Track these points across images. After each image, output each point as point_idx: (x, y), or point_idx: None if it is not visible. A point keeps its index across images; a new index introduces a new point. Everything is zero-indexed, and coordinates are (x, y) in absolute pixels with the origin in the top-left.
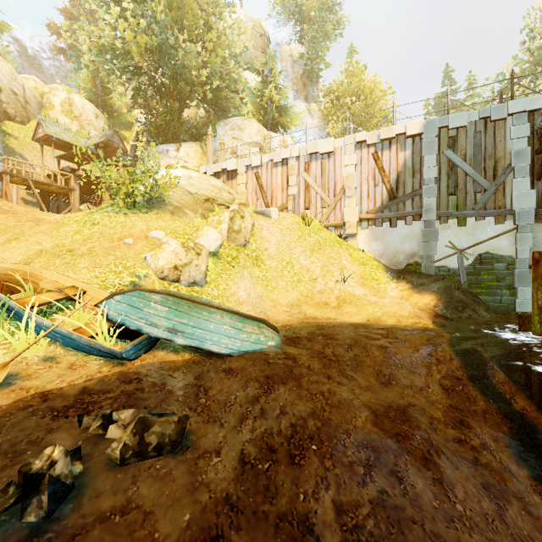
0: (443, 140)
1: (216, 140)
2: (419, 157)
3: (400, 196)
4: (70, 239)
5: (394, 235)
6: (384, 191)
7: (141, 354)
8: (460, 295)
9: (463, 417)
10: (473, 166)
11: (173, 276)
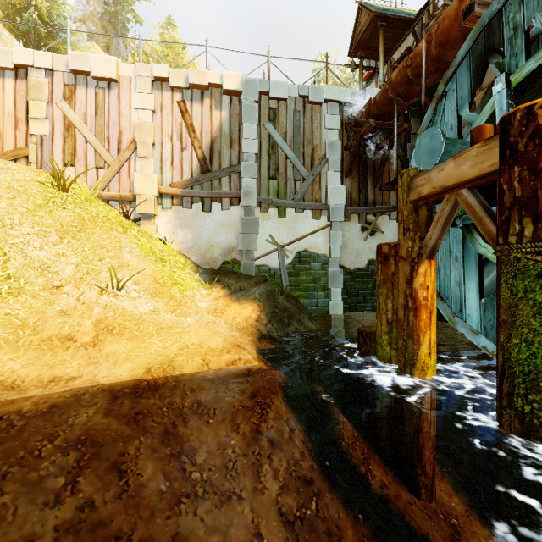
0: (264, 109)
1: None
2: (238, 124)
3: (216, 170)
4: None
5: (207, 222)
6: (195, 159)
7: None
8: (284, 301)
9: None
10: (293, 149)
11: None
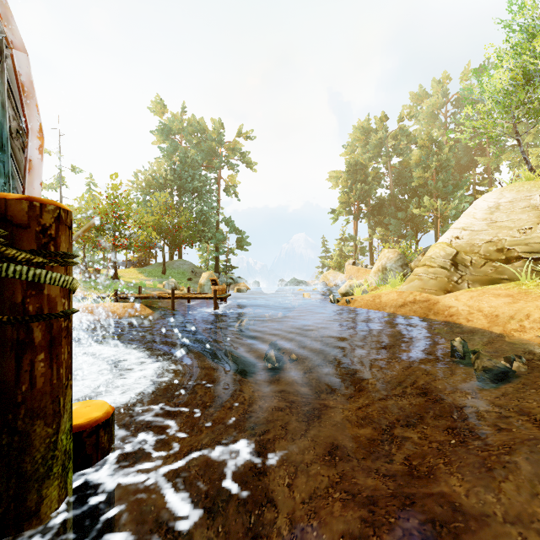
0: None
1: None
2: None
3: None
4: None
5: None
6: None
7: None
8: None
9: None
10: None
11: None
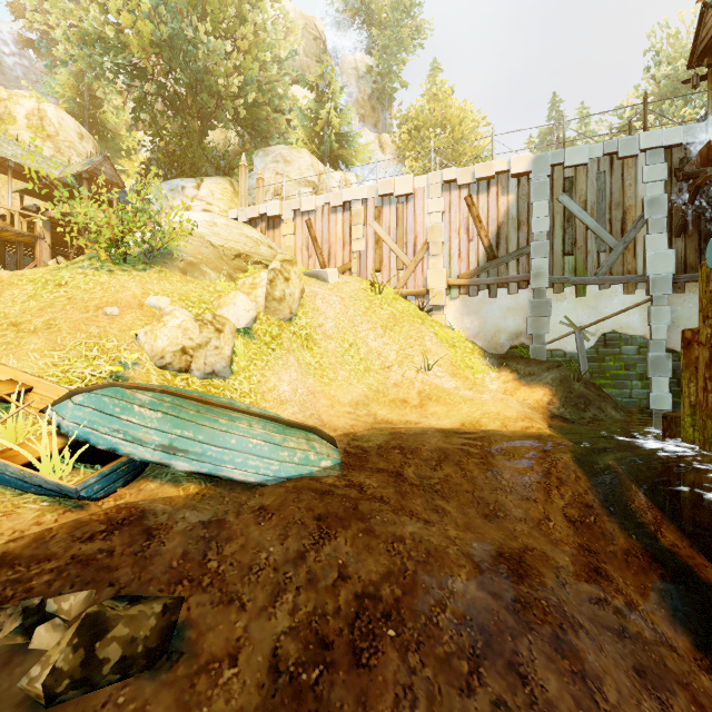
0: (557, 181)
1: (252, 175)
2: (526, 204)
3: (502, 256)
4: (19, 307)
5: (493, 308)
6: (481, 249)
7: (116, 488)
8: (581, 388)
9: (599, 562)
10: (596, 217)
11: (179, 363)
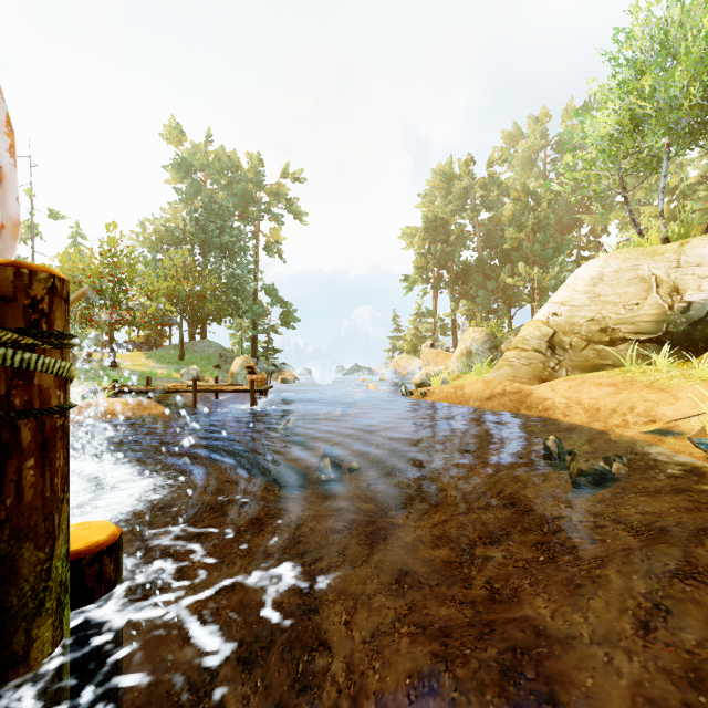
0: None
1: None
2: None
3: None
4: None
5: None
6: None
7: None
8: None
9: None
10: None
11: None
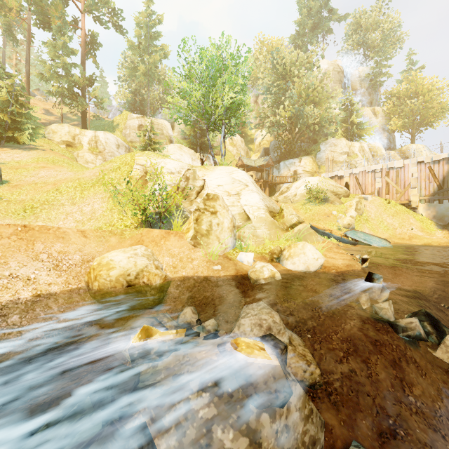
0: None
1: (320, 153)
2: None
3: (445, 188)
4: (306, 215)
5: (441, 207)
6: (435, 186)
7: (356, 245)
8: None
9: None
10: None
11: (347, 227)
